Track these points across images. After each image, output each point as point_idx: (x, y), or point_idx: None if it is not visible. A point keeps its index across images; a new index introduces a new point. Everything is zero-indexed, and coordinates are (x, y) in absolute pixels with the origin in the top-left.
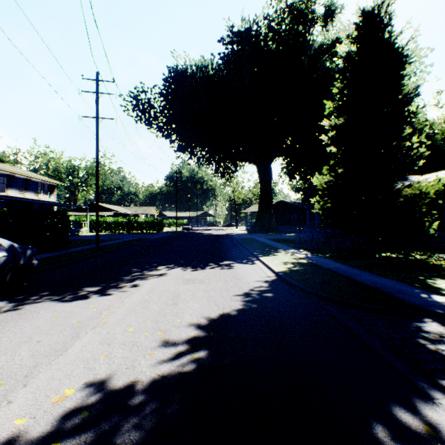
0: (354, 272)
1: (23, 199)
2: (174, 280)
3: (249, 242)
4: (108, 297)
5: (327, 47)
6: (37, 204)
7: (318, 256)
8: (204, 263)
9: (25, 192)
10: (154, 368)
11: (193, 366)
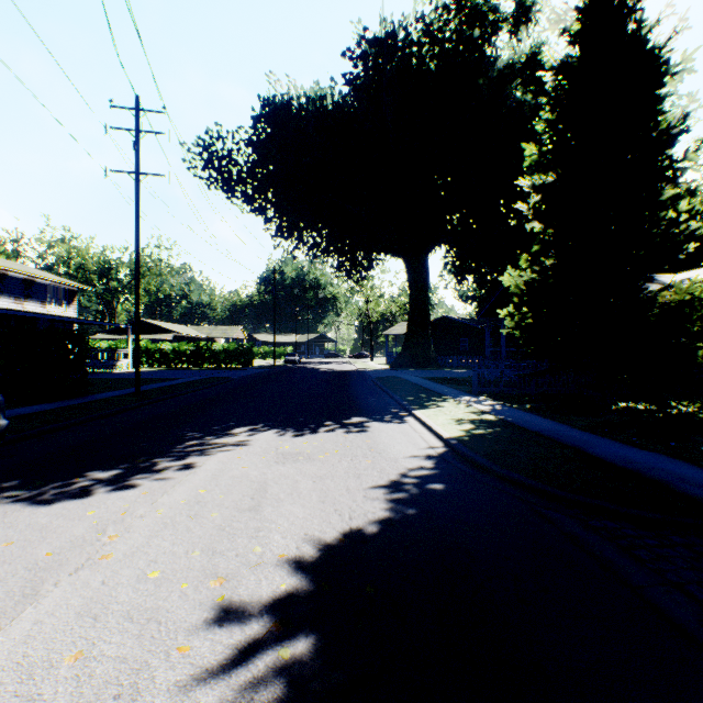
0: (586, 440)
1: (18, 312)
2: (260, 455)
3: (394, 383)
4: (129, 492)
5: (518, 67)
6: (42, 320)
7: (512, 408)
8: (317, 422)
9: (24, 301)
10: (183, 698)
11: (278, 687)
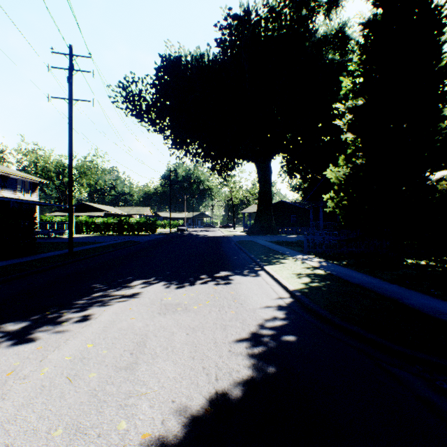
0: (398, 291)
1: None
2: (147, 306)
3: (249, 245)
4: (26, 346)
5: (330, 37)
6: (12, 202)
7: (334, 264)
8: (195, 276)
9: (1, 190)
10: None
11: None
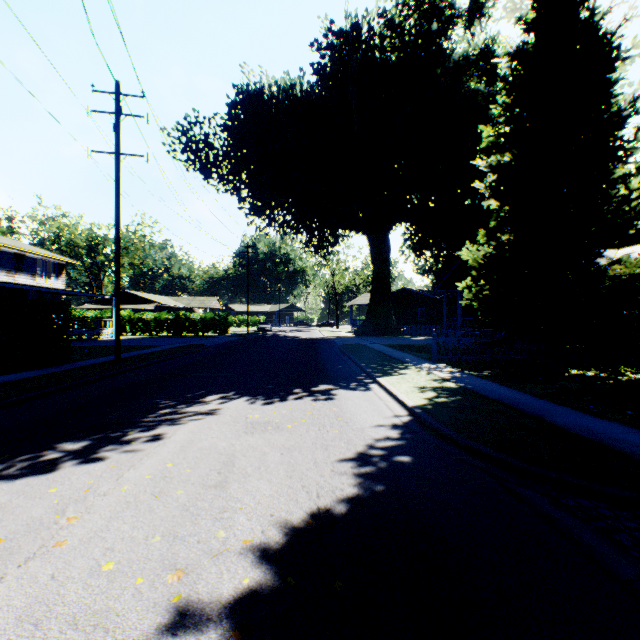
0: (546, 408)
1: (8, 284)
2: (229, 425)
3: (358, 350)
4: (96, 466)
5: (472, 59)
6: (31, 291)
7: (471, 375)
8: (286, 389)
9: (16, 274)
10: None
11: None
